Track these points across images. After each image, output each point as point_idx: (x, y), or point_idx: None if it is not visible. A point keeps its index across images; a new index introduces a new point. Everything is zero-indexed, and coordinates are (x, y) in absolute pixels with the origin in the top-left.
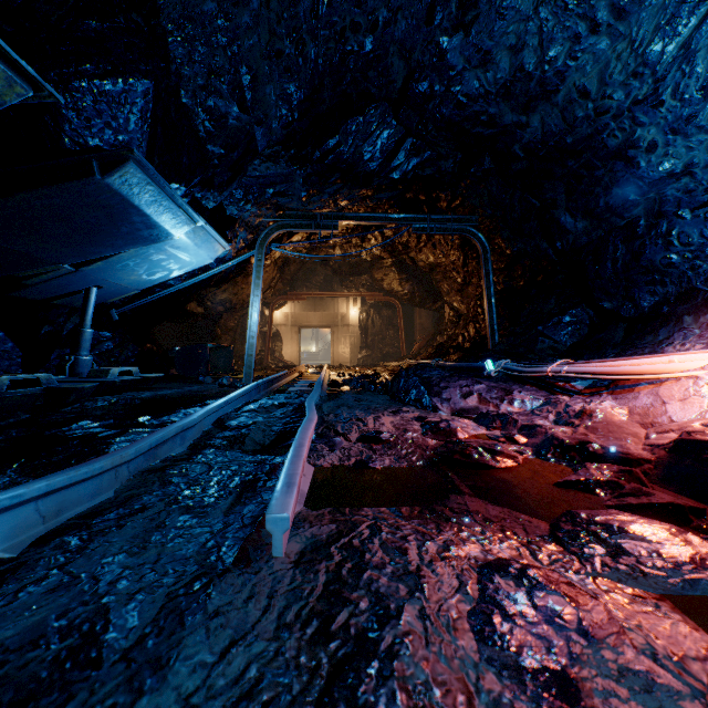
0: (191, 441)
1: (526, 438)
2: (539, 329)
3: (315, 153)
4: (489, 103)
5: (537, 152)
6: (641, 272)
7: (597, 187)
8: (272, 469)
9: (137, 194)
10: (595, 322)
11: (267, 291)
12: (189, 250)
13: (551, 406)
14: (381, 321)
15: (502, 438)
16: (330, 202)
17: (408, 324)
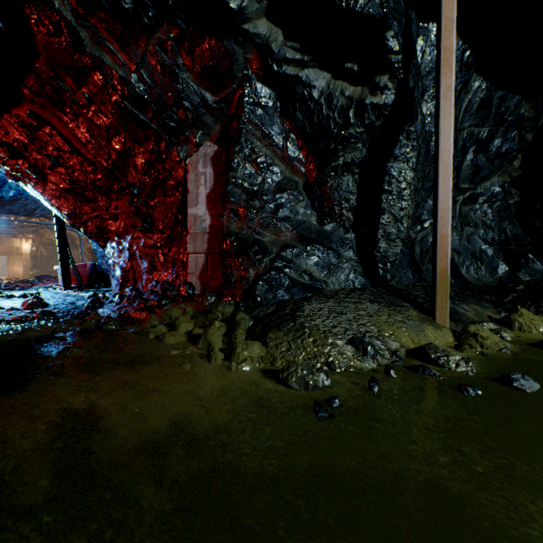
0: None
1: None
2: None
3: (2, 210)
4: None
5: None
6: None
7: None
8: None
9: None
10: None
11: None
12: None
13: None
14: (48, 252)
15: None
16: (8, 218)
17: None
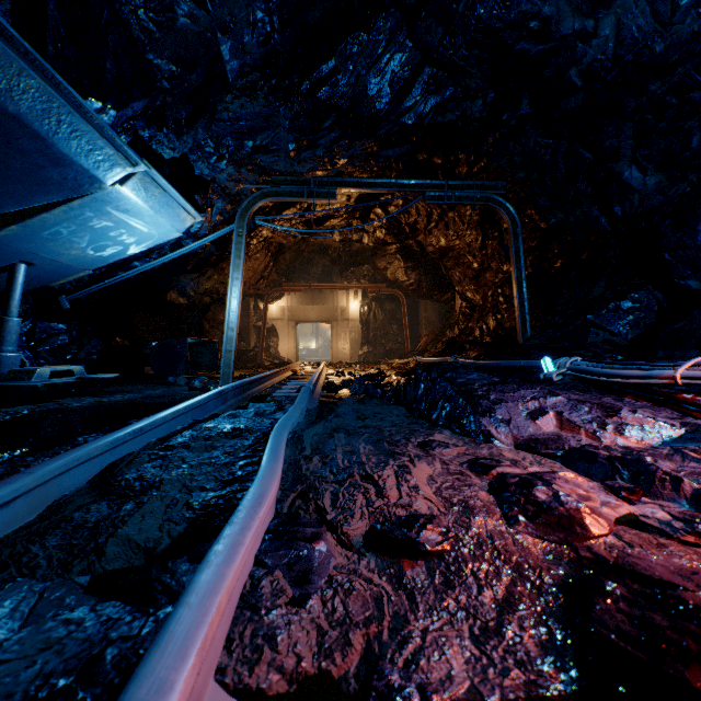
0: None
1: None
2: (588, 318)
3: (304, 82)
4: None
5: (603, 75)
6: None
7: (691, 119)
8: None
9: (6, 90)
10: (665, 308)
11: (259, 281)
12: (144, 216)
13: None
14: (383, 315)
15: (692, 536)
16: (325, 161)
17: (413, 318)
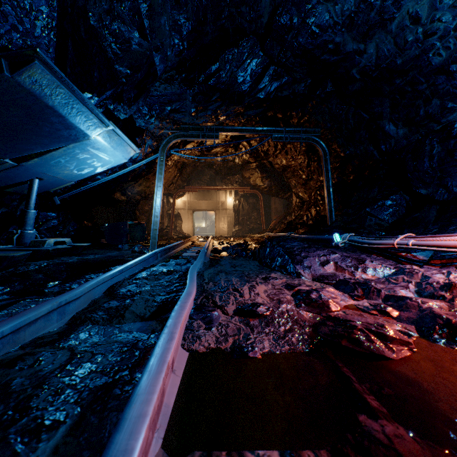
0: (74, 314)
1: (397, 311)
2: (367, 210)
3: (201, 76)
4: (336, 33)
5: (371, 73)
6: (454, 165)
7: (419, 100)
8: (140, 359)
9: (49, 95)
10: (410, 205)
11: (170, 185)
12: (107, 151)
13: (406, 276)
14: (248, 206)
15: (374, 311)
16: (212, 118)
17: (267, 208)
